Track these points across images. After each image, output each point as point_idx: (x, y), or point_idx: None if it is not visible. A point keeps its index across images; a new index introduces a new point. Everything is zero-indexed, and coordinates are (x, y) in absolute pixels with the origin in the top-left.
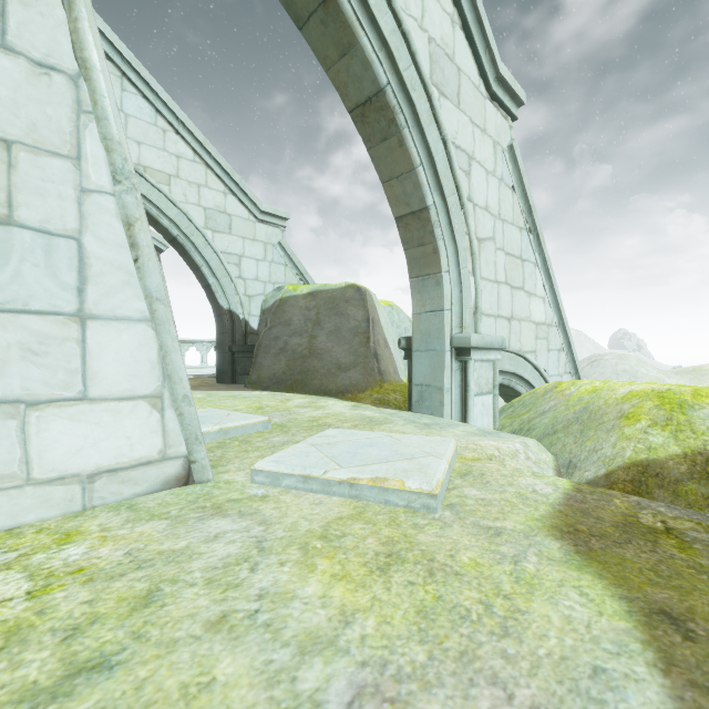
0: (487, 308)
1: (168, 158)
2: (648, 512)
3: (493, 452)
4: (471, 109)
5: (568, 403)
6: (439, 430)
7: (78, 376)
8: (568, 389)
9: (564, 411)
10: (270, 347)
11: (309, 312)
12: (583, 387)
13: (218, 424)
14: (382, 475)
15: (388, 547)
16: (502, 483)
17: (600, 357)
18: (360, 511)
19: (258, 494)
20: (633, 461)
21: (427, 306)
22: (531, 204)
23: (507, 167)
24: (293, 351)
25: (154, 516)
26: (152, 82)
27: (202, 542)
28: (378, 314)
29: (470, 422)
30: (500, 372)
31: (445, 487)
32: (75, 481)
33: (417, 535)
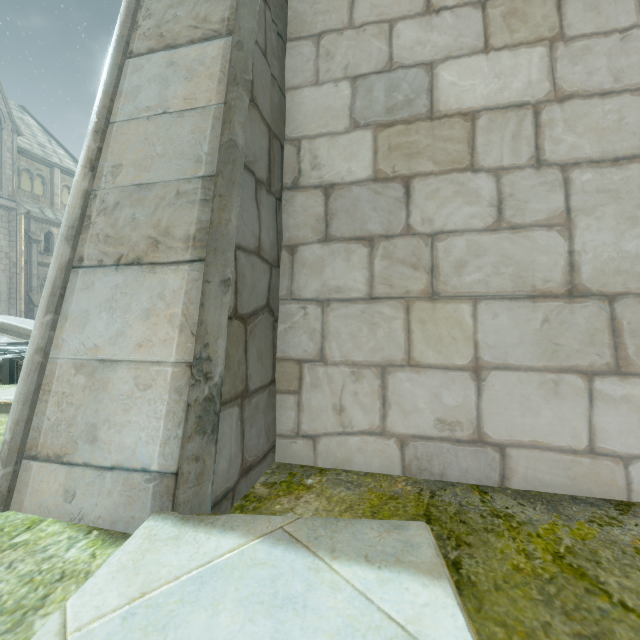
0: None
1: None
2: None
3: None
4: None
5: None
6: None
7: None
8: None
9: None
10: None
11: None
12: None
13: (51, 629)
14: None
15: None
16: None
17: None
18: None
19: None
20: None
21: None
22: None
23: None
24: None
25: None
26: None
27: None
28: None
29: None
30: None
31: None
32: None
33: None
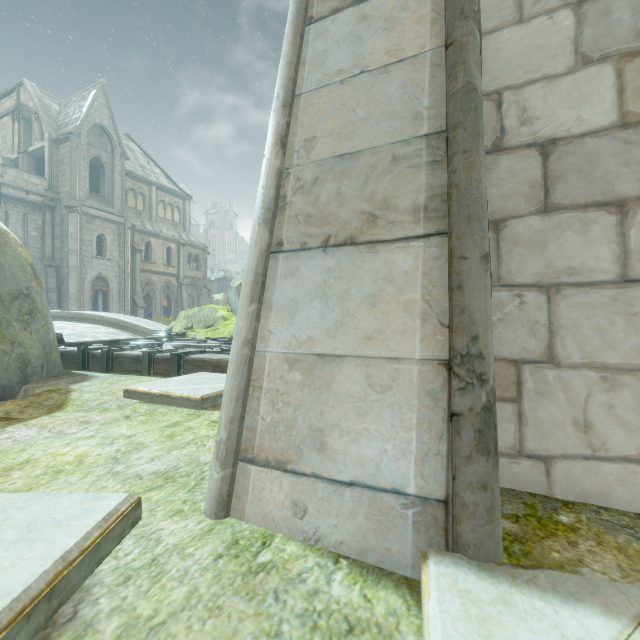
0: None
1: None
2: None
3: None
4: None
5: None
6: None
7: None
8: None
9: None
10: None
11: None
12: None
13: None
14: None
15: (6, 473)
16: None
17: None
18: None
19: None
20: None
21: None
22: None
23: None
24: None
25: None
26: None
27: (161, 455)
28: None
29: None
30: None
31: None
32: None
33: None
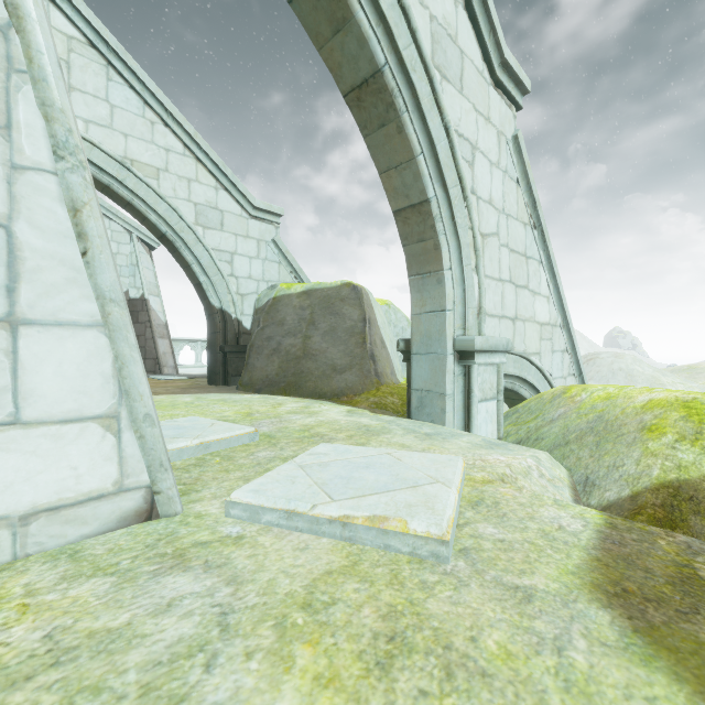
0: (491, 308)
1: (157, 152)
2: (704, 559)
3: (504, 471)
4: (474, 95)
5: (580, 411)
6: (441, 441)
7: (7, 395)
8: (579, 395)
9: (576, 420)
10: (263, 347)
11: (303, 312)
12: (595, 393)
13: (198, 438)
14: (381, 513)
15: (390, 624)
16: (521, 516)
17: (596, 355)
18: (354, 560)
19: (232, 534)
20: (662, 481)
21: (427, 306)
22: (535, 198)
23: (512, 159)
24: (286, 352)
25: (98, 570)
26: (139, 72)
27: (149, 614)
28: (374, 313)
29: (473, 431)
30: (503, 376)
31: (456, 523)
32: (3, 525)
33: (426, 602)
